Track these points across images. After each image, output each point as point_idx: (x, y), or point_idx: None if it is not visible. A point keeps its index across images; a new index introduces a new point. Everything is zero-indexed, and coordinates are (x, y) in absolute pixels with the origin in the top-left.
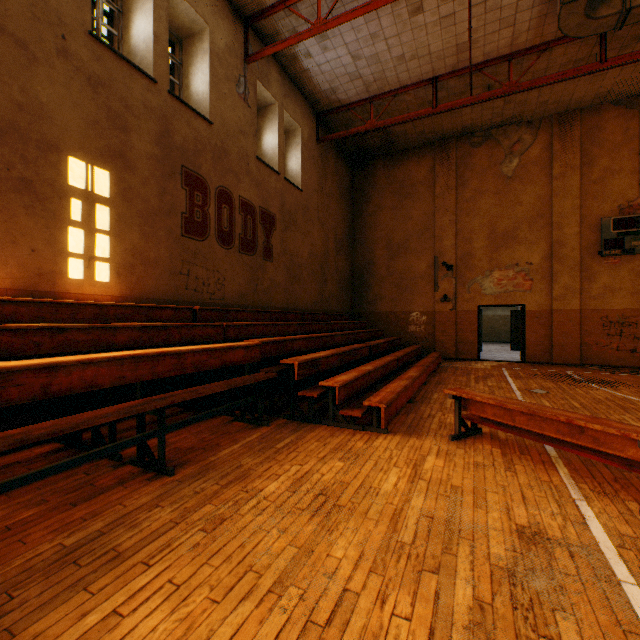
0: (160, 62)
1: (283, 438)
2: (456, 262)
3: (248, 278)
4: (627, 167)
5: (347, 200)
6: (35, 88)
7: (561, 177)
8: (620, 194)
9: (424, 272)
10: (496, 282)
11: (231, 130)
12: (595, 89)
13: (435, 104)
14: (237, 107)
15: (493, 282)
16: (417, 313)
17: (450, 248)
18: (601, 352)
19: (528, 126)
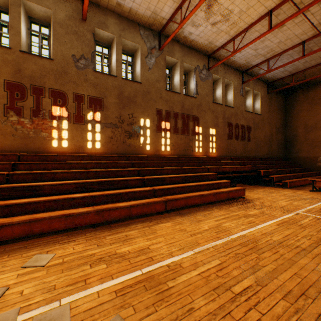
0: (223, 99)
1: (259, 187)
2: None
3: (242, 148)
4: None
5: (282, 110)
6: (206, 118)
7: None
8: None
9: None
10: None
11: (238, 106)
12: None
13: None
14: (239, 99)
15: None
16: None
17: None
18: None
19: None
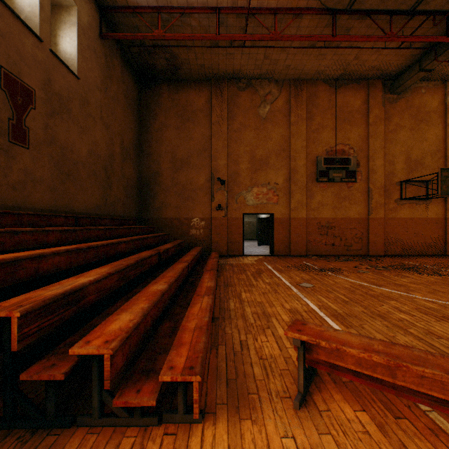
0: None
1: None
2: (228, 178)
3: None
4: (330, 125)
5: (135, 112)
6: None
7: (296, 124)
8: (327, 142)
9: (203, 185)
10: (255, 196)
11: None
12: (317, 66)
13: (218, 32)
14: None
15: (253, 196)
16: (197, 219)
17: (223, 167)
18: (317, 246)
19: (276, 83)
